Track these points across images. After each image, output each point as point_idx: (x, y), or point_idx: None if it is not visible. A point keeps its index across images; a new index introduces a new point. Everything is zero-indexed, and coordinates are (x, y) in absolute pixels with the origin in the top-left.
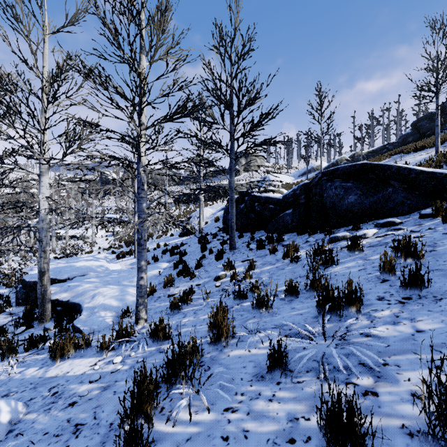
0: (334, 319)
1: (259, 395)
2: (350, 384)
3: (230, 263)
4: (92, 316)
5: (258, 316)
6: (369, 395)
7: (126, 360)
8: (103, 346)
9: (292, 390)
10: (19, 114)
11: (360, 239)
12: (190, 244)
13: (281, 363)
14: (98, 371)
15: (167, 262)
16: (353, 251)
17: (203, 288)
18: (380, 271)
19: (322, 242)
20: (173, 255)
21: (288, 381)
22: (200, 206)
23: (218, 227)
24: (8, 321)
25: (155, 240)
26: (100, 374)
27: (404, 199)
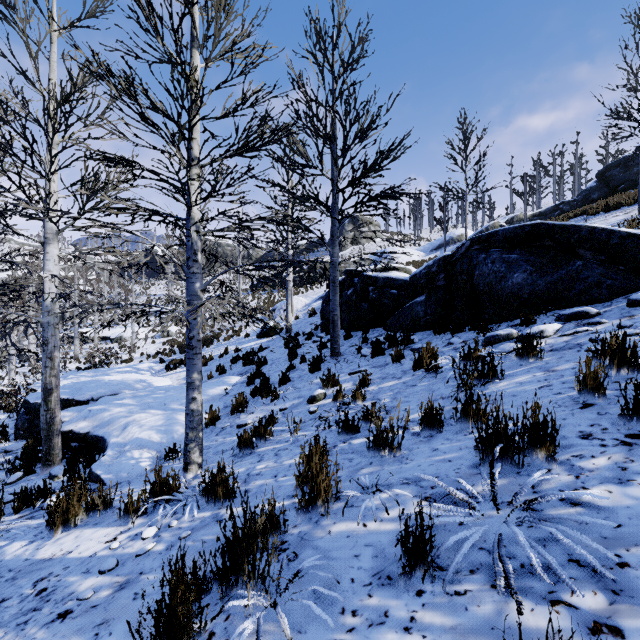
0: (507, 471)
1: (385, 617)
2: (559, 605)
3: (332, 377)
4: (120, 457)
5: (377, 463)
6: (605, 634)
7: (162, 534)
8: (128, 508)
9: (446, 611)
10: (10, 149)
11: (534, 340)
12: (272, 348)
13: (423, 554)
14: (116, 553)
15: (238, 375)
16: (525, 357)
17: (290, 415)
18: (579, 389)
19: (475, 343)
20: (247, 364)
21: (437, 590)
22: (287, 293)
23: (315, 323)
24: (0, 463)
25: (222, 343)
26: (118, 558)
27: (602, 277)
